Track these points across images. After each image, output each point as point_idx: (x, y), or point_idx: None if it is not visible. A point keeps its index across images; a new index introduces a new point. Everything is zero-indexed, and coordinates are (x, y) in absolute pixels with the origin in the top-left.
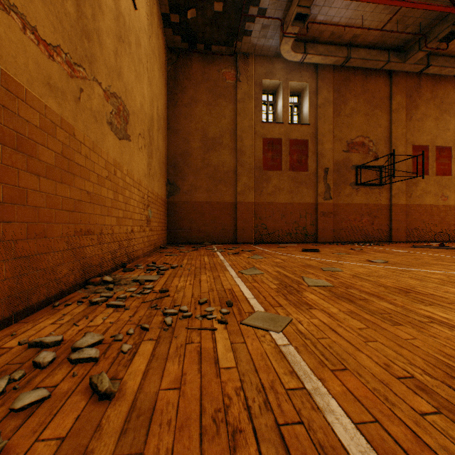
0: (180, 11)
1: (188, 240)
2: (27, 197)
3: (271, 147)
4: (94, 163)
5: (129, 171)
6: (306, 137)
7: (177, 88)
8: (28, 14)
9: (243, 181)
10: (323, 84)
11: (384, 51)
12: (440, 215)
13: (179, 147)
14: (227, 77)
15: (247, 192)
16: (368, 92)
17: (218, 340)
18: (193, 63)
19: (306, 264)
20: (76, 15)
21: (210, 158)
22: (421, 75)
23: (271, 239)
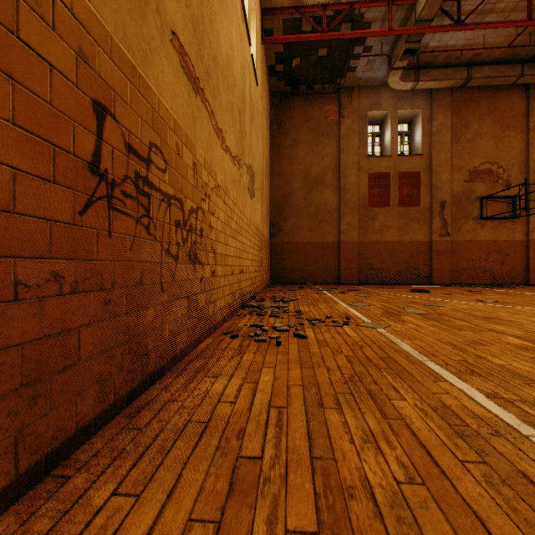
0: (285, 61)
1: (290, 280)
2: (230, 251)
3: (377, 182)
4: (244, 222)
5: (254, 222)
6: (418, 169)
7: (279, 131)
8: (230, 147)
9: (346, 220)
10: (438, 109)
11: (515, 64)
12: None
13: (281, 189)
14: (330, 114)
15: (350, 231)
16: (497, 111)
17: (345, 329)
18: (294, 105)
19: (410, 301)
20: (239, 127)
21: (312, 198)
22: None
23: (378, 280)
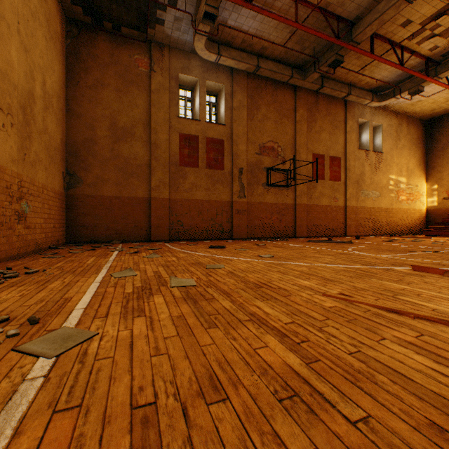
0: None
1: (93, 239)
2: None
3: (188, 143)
4: None
5: None
6: (223, 137)
7: (79, 66)
8: None
9: (158, 176)
10: (238, 88)
11: (288, 67)
12: (333, 214)
13: (82, 133)
14: (141, 65)
15: (162, 187)
16: (277, 102)
17: None
18: (99, 42)
19: (196, 262)
20: None
21: (121, 149)
22: (319, 93)
23: (188, 237)
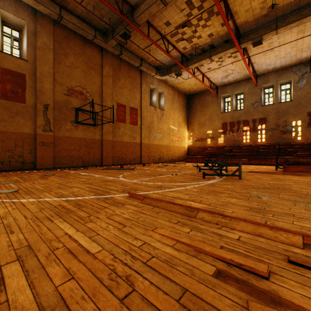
0: None
1: None
2: None
3: None
4: None
5: None
6: (24, 71)
7: None
8: None
9: None
10: (43, 31)
11: (92, 28)
12: (132, 148)
13: None
14: None
15: None
16: (86, 56)
17: None
18: None
19: None
20: None
21: None
22: (122, 60)
23: None
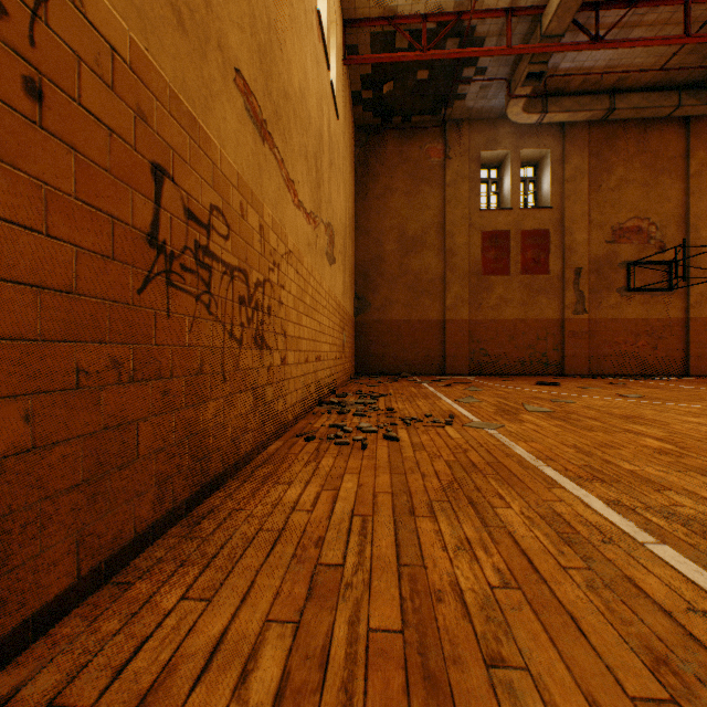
0: (374, 86)
1: (380, 370)
2: (304, 333)
3: (493, 243)
4: (321, 296)
5: (334, 295)
6: (547, 226)
7: (367, 176)
8: (304, 202)
9: (454, 292)
10: (572, 149)
11: (671, 92)
12: None
13: (369, 251)
14: (432, 155)
15: (459, 306)
16: (648, 151)
17: (448, 431)
18: (387, 142)
19: (533, 397)
20: (315, 176)
21: (410, 264)
22: None
23: (494, 370)
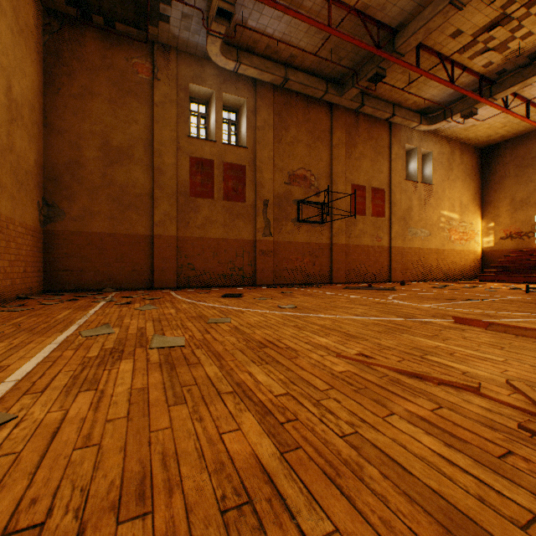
0: None
1: (79, 286)
2: None
3: (200, 169)
4: None
5: None
6: (244, 162)
7: (60, 69)
8: None
9: (163, 209)
10: (262, 104)
11: (322, 80)
12: (375, 256)
13: (64, 154)
14: (141, 71)
15: (168, 223)
16: (310, 122)
17: None
18: (87, 40)
19: (198, 315)
20: None
21: (115, 175)
22: (360, 113)
23: (201, 283)
